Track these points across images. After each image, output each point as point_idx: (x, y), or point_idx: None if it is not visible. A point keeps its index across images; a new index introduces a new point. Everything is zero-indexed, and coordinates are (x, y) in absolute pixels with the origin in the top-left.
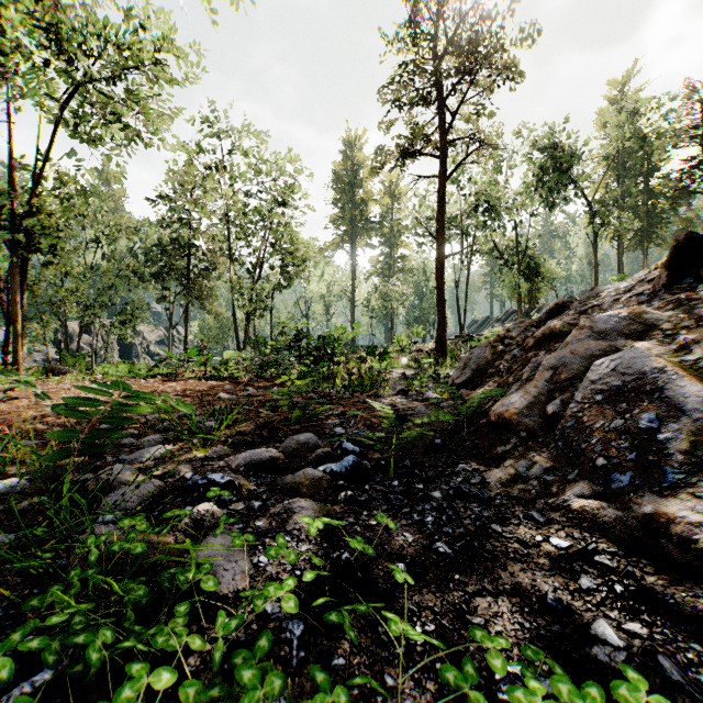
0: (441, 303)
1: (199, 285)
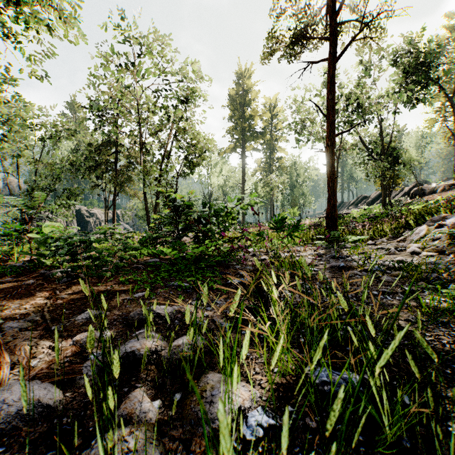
0: (331, 180)
1: (123, 174)
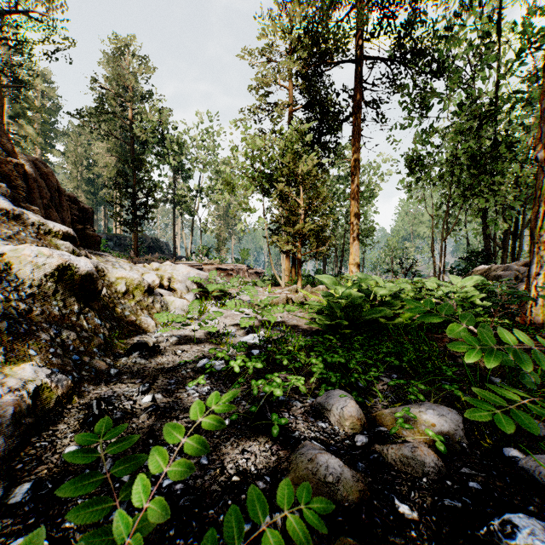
0: None
1: None
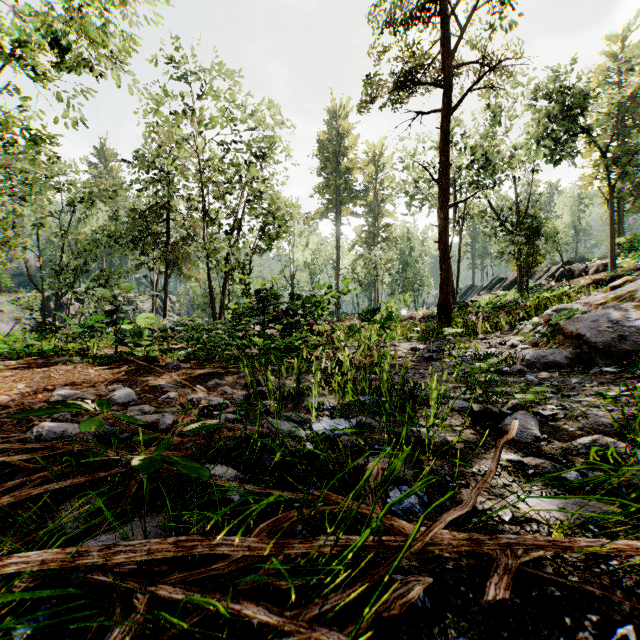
0: (444, 261)
1: (178, 250)
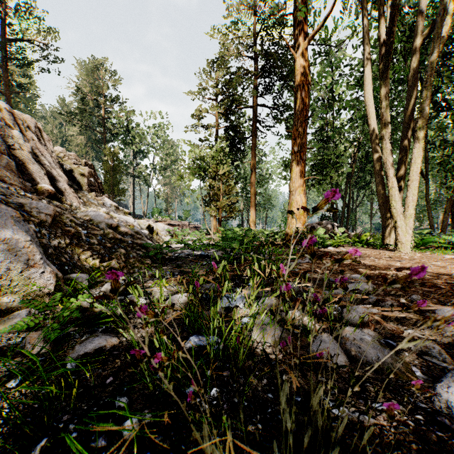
0: None
1: None
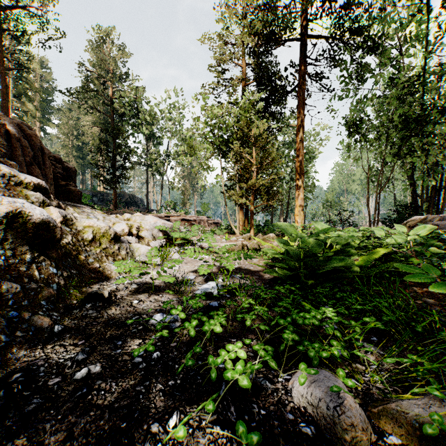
0: None
1: None
